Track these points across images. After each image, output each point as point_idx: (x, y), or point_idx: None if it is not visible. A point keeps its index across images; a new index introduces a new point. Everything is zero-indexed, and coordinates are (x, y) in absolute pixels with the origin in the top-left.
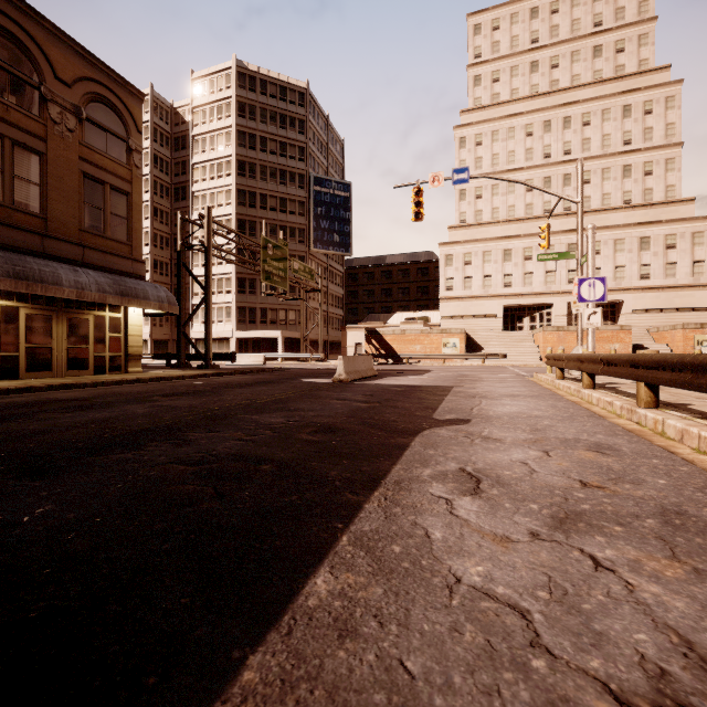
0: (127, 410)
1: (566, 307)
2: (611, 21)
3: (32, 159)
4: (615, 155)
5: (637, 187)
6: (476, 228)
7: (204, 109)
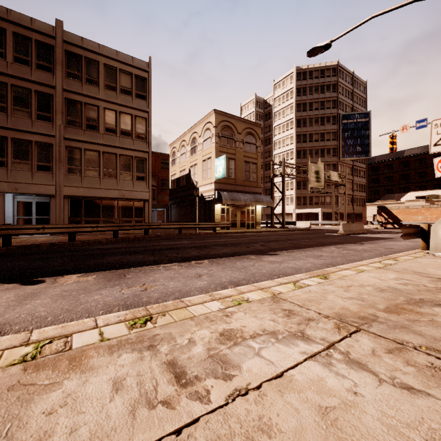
0: (268, 237)
1: None
2: None
3: (232, 162)
4: None
5: None
6: None
7: (279, 98)
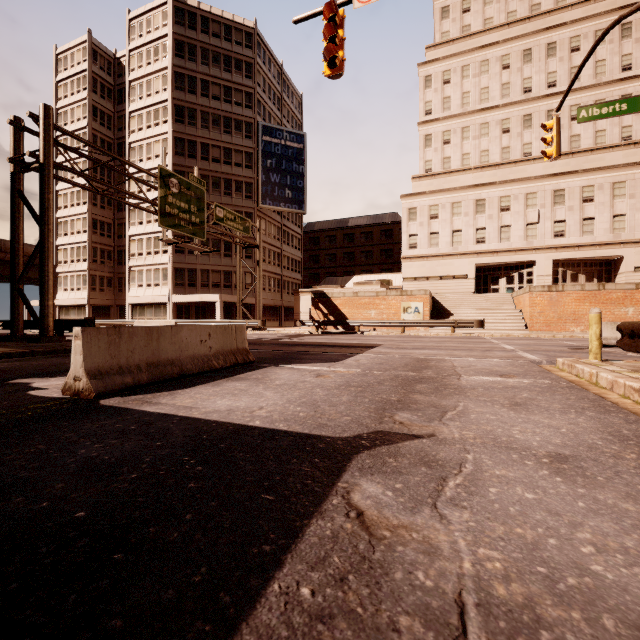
0: None
1: (551, 265)
2: None
3: None
4: (612, 83)
5: (639, 120)
6: (444, 177)
7: (141, 52)
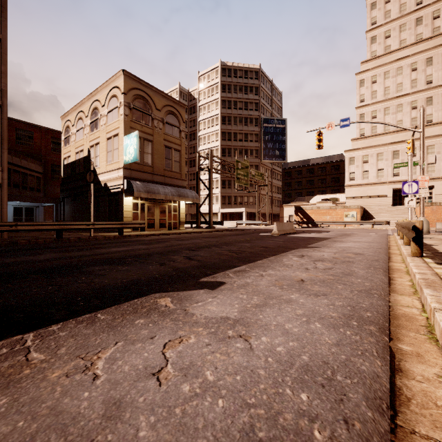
0: (195, 241)
1: None
2: None
3: (149, 144)
4: None
5: None
6: (372, 138)
7: (205, 91)
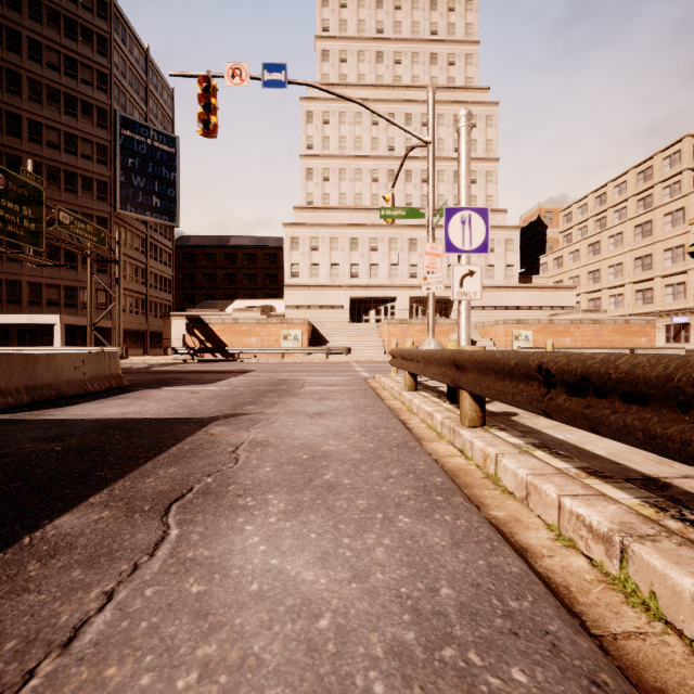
0: None
1: (408, 301)
2: (445, 33)
3: None
4: (448, 159)
5: None
6: (324, 211)
7: None
